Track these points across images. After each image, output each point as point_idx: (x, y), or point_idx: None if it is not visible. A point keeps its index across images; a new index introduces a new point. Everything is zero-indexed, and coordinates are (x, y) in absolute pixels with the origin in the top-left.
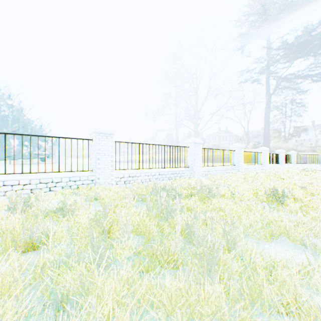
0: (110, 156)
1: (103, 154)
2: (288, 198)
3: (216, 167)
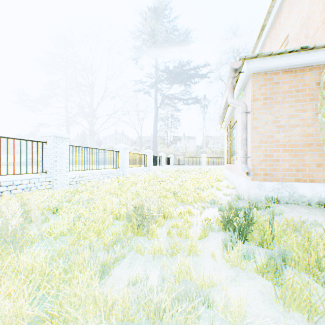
0: None
1: None
2: (155, 219)
3: (106, 169)
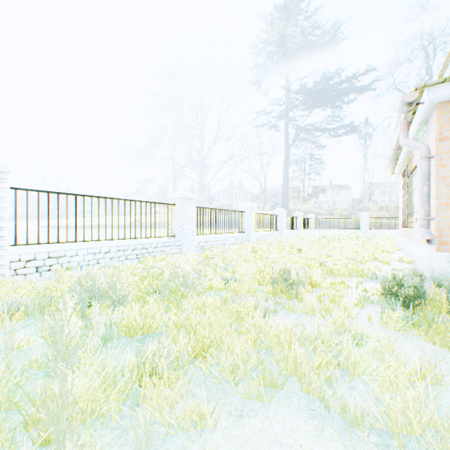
0: None
1: None
2: (303, 285)
3: (224, 234)
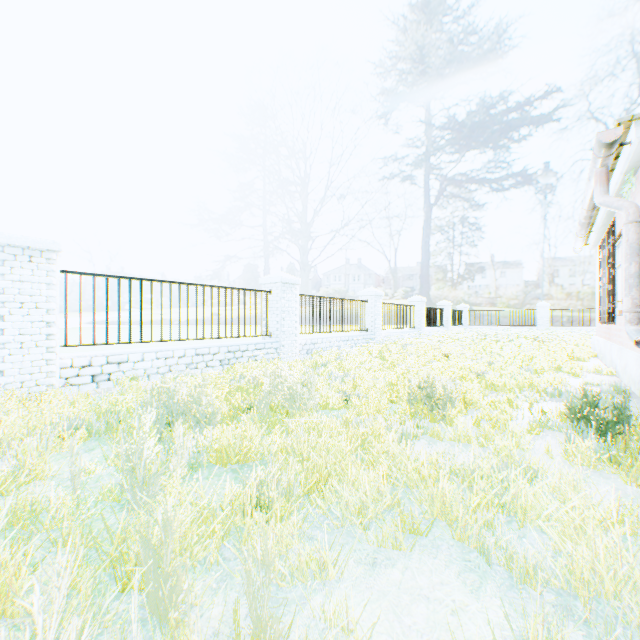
0: (44, 309)
1: (18, 304)
2: (453, 403)
3: (337, 333)
